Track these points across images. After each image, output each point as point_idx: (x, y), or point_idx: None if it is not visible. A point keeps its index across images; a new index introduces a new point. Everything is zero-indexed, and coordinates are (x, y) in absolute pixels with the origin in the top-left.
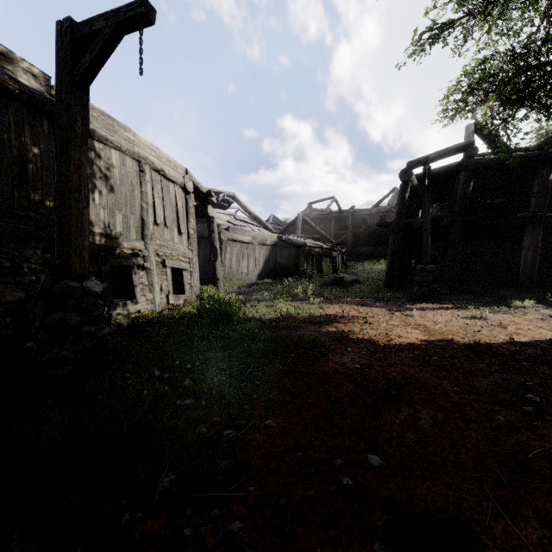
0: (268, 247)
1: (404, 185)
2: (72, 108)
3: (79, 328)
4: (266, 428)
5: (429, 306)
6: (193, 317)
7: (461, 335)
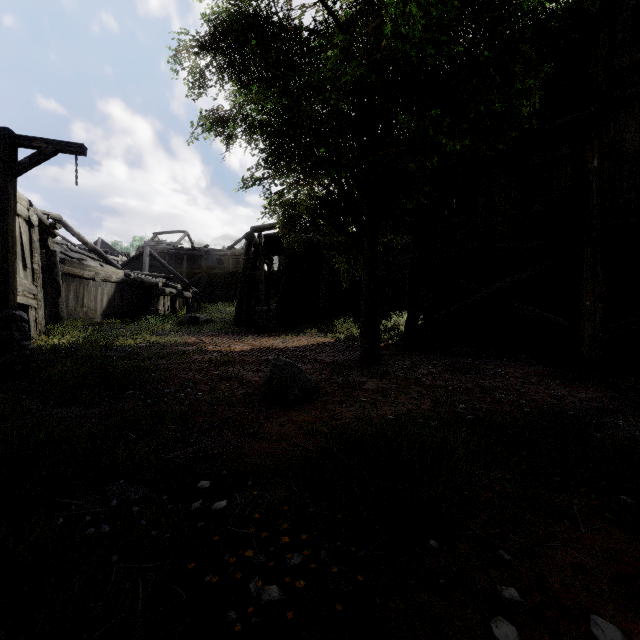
0: (113, 284)
1: (249, 245)
2: (9, 190)
3: (19, 342)
4: (170, 373)
5: (261, 335)
6: (64, 348)
7: (270, 346)
